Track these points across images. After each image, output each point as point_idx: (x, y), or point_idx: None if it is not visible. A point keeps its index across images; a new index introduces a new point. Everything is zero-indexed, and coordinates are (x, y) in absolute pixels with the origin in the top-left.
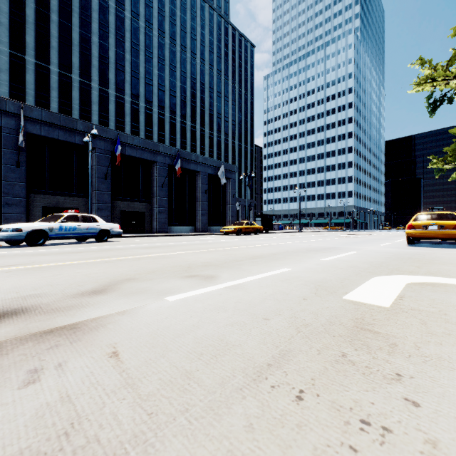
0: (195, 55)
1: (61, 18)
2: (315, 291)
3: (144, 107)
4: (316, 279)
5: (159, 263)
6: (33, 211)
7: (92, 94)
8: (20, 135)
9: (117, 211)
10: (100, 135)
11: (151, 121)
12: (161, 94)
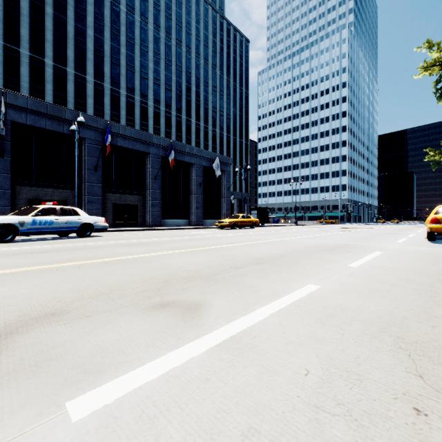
0: (190, 50)
1: (56, 11)
2: (414, 366)
3: (140, 100)
4: (379, 316)
5: (126, 273)
6: (19, 203)
7: (87, 87)
8: (0, 122)
9: (108, 204)
10: (90, 124)
11: (146, 115)
12: (156, 88)
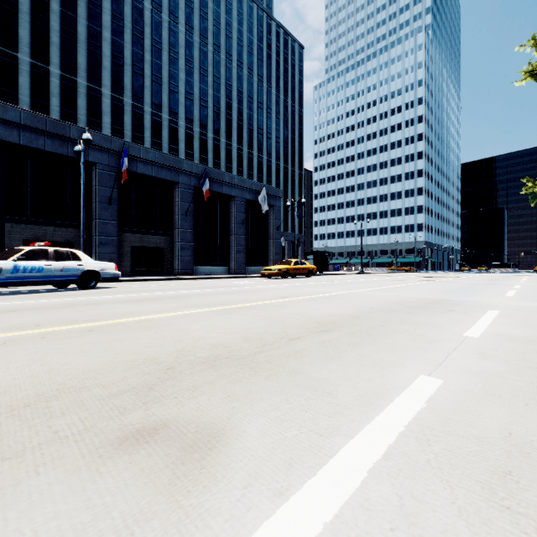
0: (231, 57)
1: (64, 7)
2: None
3: (168, 119)
4: None
5: (110, 351)
6: (11, 246)
7: (102, 102)
8: None
9: (126, 246)
10: (102, 145)
11: (176, 137)
12: (189, 104)
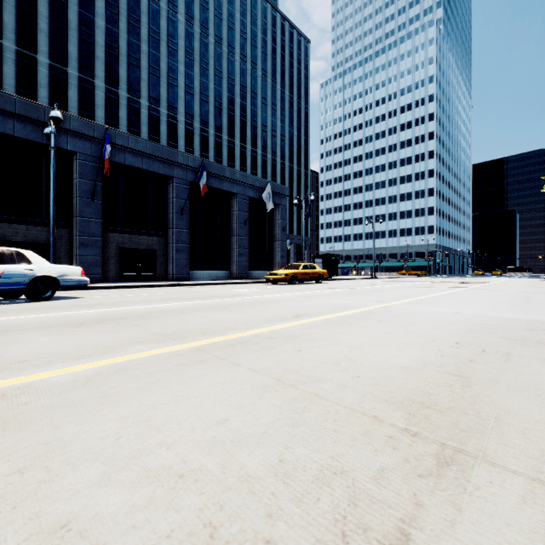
0: (234, 50)
1: None
2: None
3: (167, 114)
4: None
5: None
6: None
7: (95, 95)
8: None
9: (113, 248)
10: (83, 132)
11: (175, 133)
12: (189, 98)
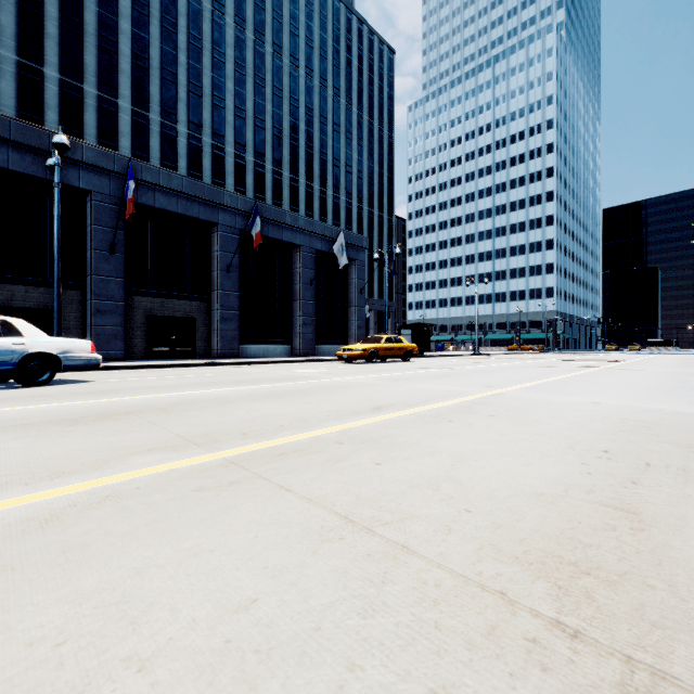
0: (297, 62)
1: None
2: None
3: (211, 144)
4: None
5: None
6: None
7: (119, 119)
8: None
9: (139, 316)
10: (99, 165)
11: (222, 168)
12: (239, 124)
